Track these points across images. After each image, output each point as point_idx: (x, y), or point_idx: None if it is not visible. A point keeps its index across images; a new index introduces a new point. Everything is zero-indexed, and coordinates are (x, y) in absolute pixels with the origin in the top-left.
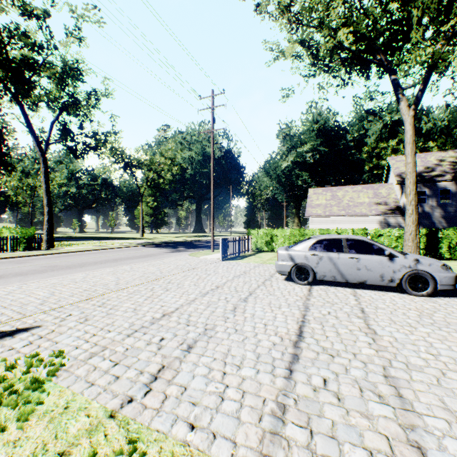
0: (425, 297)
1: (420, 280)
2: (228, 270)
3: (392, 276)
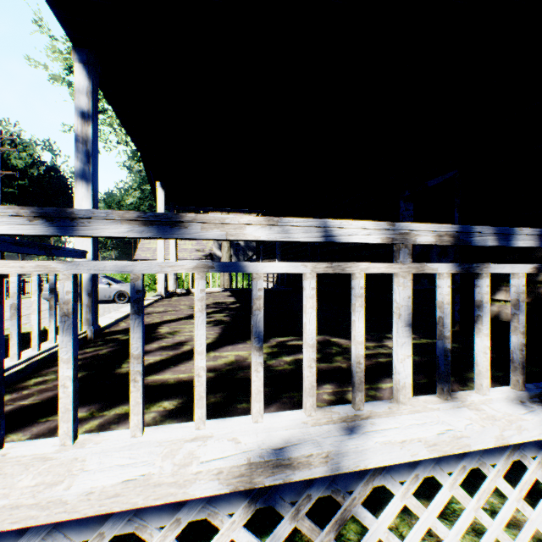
0: (126, 303)
1: (123, 295)
2: (6, 304)
3: (110, 295)
